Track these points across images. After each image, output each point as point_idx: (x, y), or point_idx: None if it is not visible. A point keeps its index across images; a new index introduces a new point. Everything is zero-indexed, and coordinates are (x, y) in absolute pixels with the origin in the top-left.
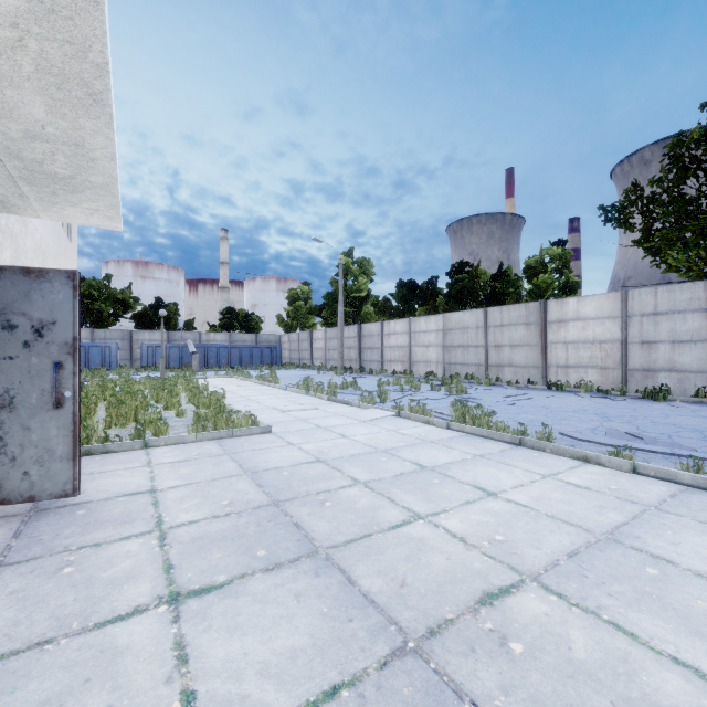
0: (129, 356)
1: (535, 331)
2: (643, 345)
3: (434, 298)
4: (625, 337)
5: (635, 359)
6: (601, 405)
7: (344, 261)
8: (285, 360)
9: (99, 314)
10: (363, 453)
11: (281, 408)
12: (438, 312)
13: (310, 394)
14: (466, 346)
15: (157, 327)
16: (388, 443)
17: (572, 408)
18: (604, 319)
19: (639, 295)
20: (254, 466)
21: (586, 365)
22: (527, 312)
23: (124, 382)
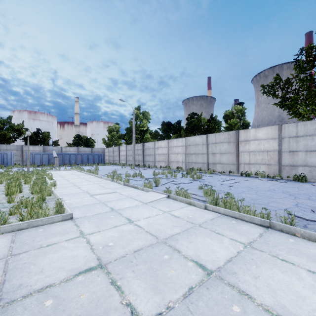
0: (21, 159)
1: (233, 146)
2: (290, 152)
3: (180, 130)
4: (281, 148)
5: (286, 160)
6: (278, 186)
7: (135, 112)
8: (106, 161)
9: (4, 136)
10: (146, 247)
11: (91, 192)
12: (181, 137)
13: (114, 181)
14: (197, 153)
15: (37, 144)
16: (166, 229)
17: (265, 188)
18: (269, 139)
19: (288, 127)
20: (18, 285)
21: (259, 163)
22: (229, 136)
23: (1, 174)
